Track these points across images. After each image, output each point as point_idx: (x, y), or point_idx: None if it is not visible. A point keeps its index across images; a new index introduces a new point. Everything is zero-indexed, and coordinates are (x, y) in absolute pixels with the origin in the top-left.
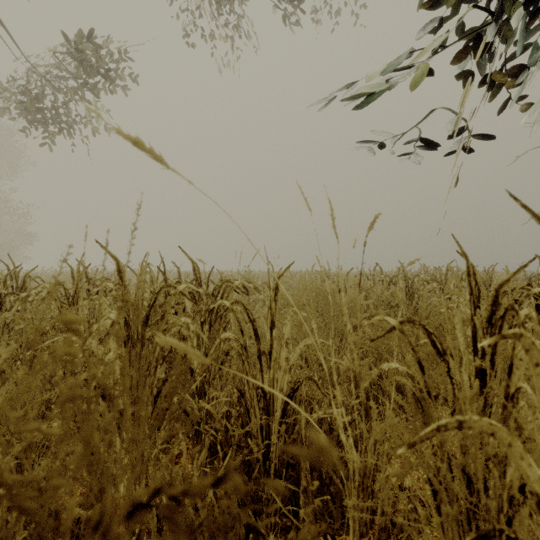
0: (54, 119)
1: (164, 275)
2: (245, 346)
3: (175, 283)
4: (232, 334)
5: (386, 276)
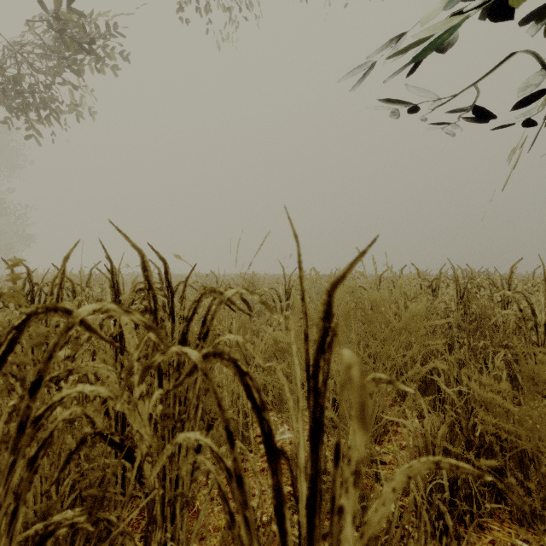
0: (37, 105)
1: (113, 278)
2: (235, 472)
3: (137, 290)
4: (202, 435)
5: (425, 279)
